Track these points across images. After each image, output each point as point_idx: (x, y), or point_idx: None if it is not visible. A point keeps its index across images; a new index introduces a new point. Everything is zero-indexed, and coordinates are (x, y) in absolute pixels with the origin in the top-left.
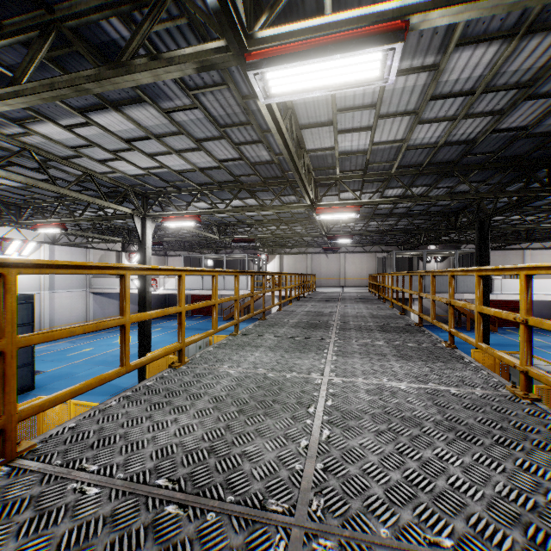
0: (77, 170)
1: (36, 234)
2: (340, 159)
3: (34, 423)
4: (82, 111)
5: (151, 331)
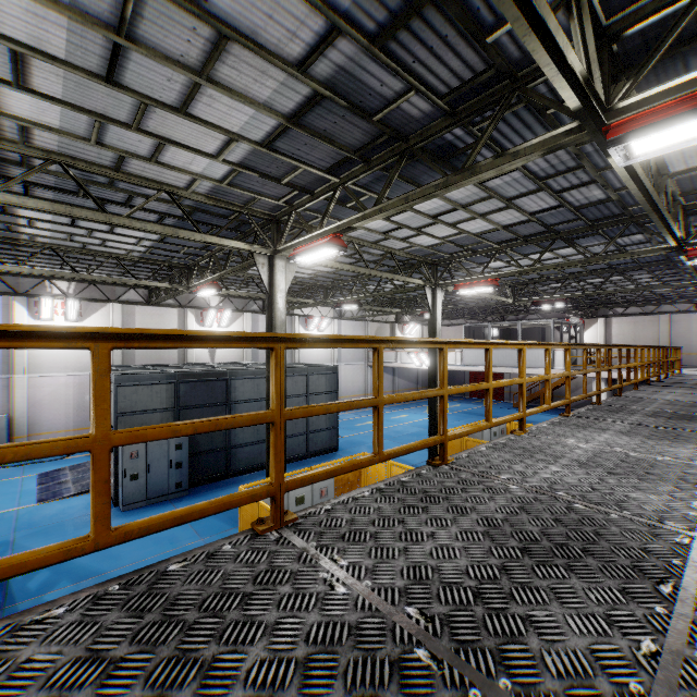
0: (382, 250)
1: (328, 311)
2: None
3: (360, 474)
4: None
5: None
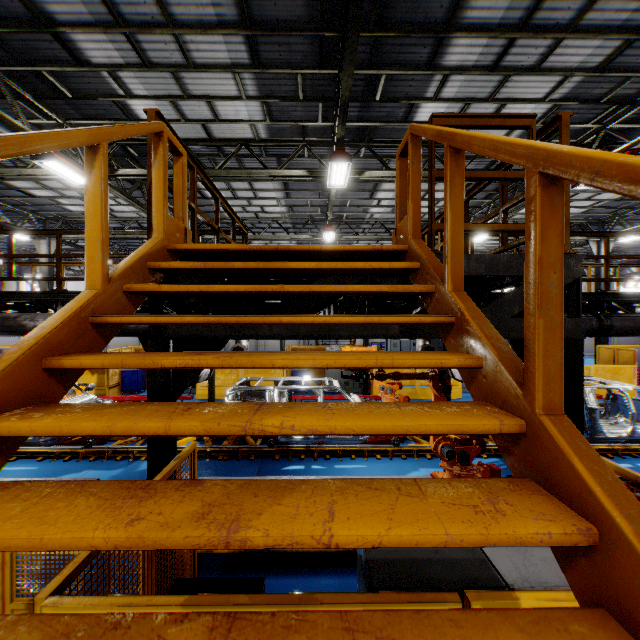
0: None
1: None
2: None
3: None
4: None
5: None
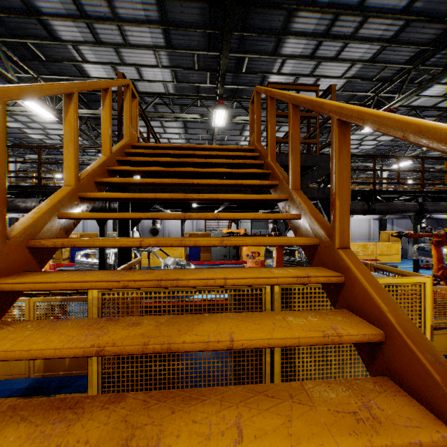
0: None
1: None
2: None
3: None
4: None
5: (386, 224)
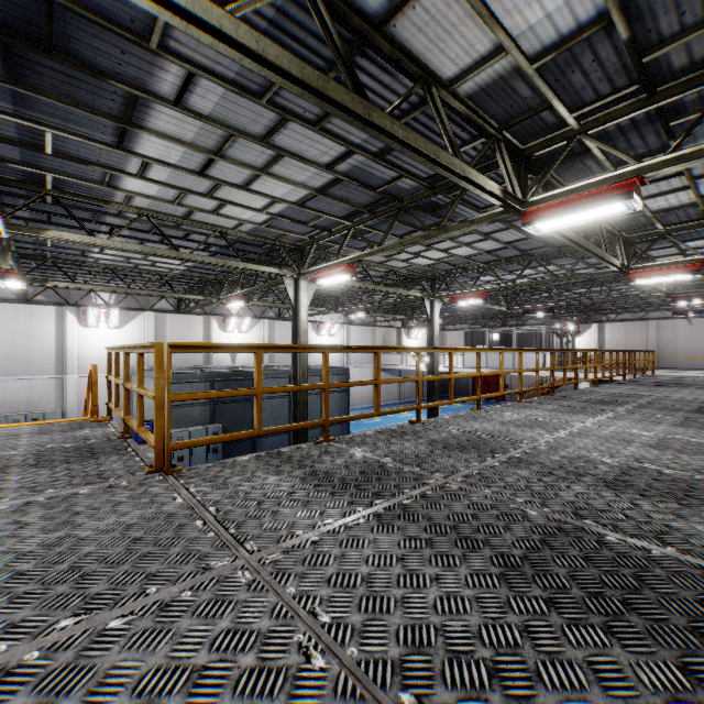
0: (387, 269)
1: (338, 317)
2: (657, 216)
3: None
4: (402, 237)
5: None
